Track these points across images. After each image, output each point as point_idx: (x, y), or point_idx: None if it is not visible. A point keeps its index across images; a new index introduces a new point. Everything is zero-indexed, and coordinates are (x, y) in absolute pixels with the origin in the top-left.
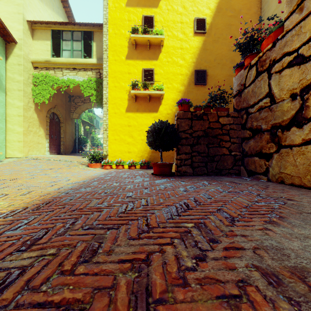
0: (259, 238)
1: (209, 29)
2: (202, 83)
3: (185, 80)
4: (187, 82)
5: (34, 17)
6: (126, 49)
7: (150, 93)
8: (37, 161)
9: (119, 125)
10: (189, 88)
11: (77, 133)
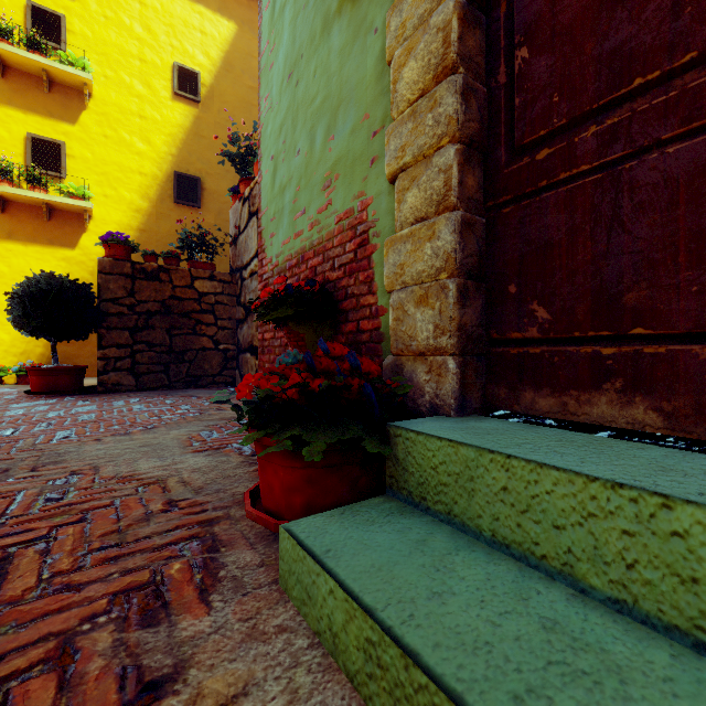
0: (63, 448)
1: (208, 97)
2: (192, 203)
3: (151, 189)
4: (157, 194)
5: None
6: None
7: (50, 200)
8: None
9: None
10: (162, 207)
11: None
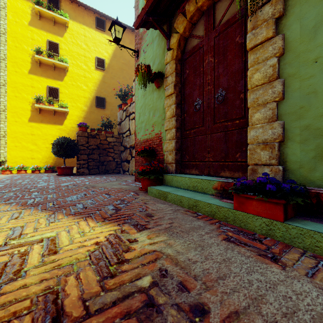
0: (92, 185)
1: (107, 68)
2: (102, 107)
3: (88, 103)
4: (90, 104)
5: None
6: (29, 64)
7: (56, 109)
8: None
9: (20, 133)
10: (92, 109)
11: None
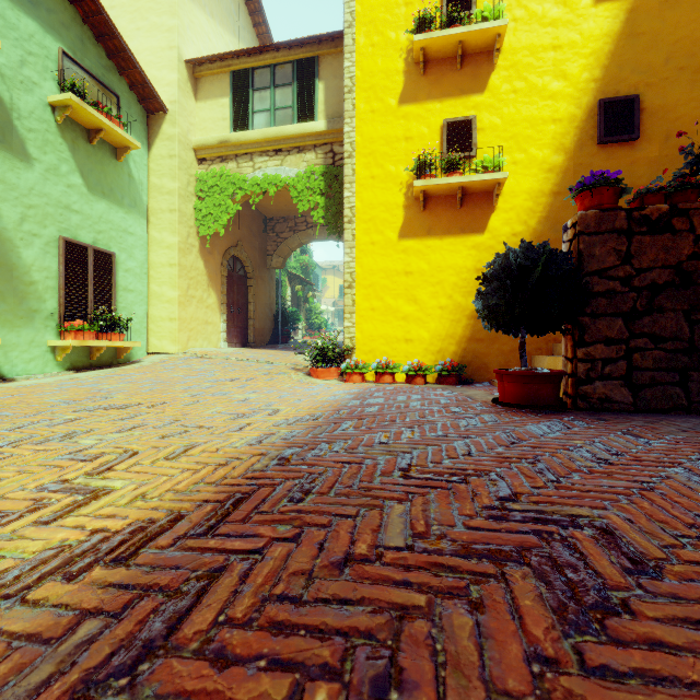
0: None
1: None
2: (625, 135)
3: (567, 136)
4: (575, 141)
5: (199, 52)
6: (400, 78)
7: (467, 182)
8: (205, 361)
9: (382, 272)
10: (581, 155)
11: (280, 300)
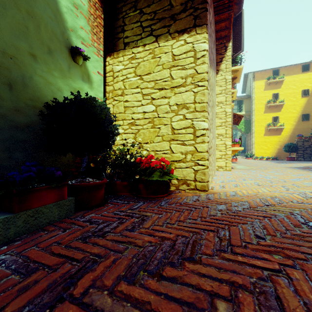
0: None
1: (311, 93)
2: (307, 120)
3: (296, 119)
4: (297, 120)
5: None
6: (264, 109)
7: (278, 128)
8: None
9: (260, 141)
10: (299, 123)
11: None
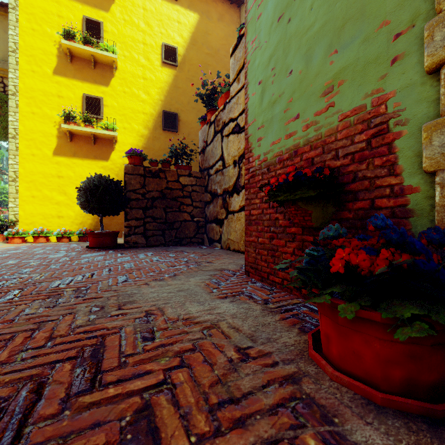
0: (128, 290)
1: (182, 62)
2: (173, 129)
3: (149, 122)
4: (153, 125)
5: None
6: (54, 58)
7: (96, 132)
8: None
9: (40, 174)
10: (156, 133)
11: None
